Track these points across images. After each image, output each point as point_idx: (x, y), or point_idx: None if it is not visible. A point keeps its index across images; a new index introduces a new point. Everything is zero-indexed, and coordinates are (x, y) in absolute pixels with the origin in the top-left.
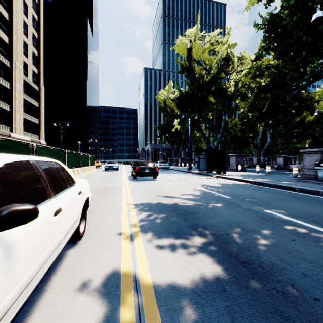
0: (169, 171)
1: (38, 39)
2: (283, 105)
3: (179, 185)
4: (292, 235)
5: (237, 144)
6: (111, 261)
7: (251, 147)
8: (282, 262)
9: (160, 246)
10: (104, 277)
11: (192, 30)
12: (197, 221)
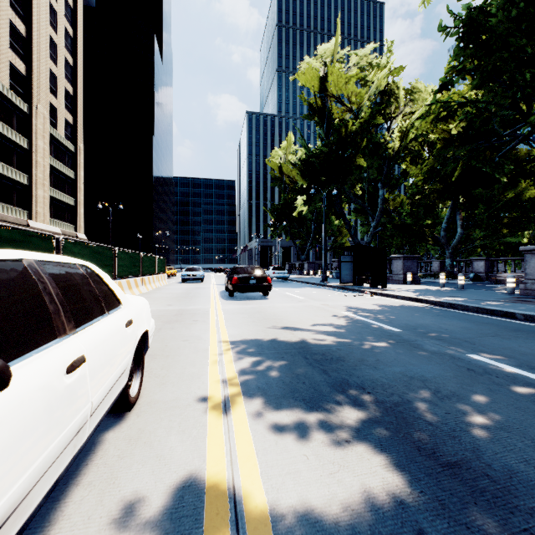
0: (289, 283)
1: (73, 66)
2: (487, 169)
3: (307, 307)
4: (534, 407)
5: (405, 238)
6: (186, 457)
7: (428, 242)
8: (529, 465)
9: (280, 426)
10: (171, 494)
11: (327, 45)
12: (345, 375)
